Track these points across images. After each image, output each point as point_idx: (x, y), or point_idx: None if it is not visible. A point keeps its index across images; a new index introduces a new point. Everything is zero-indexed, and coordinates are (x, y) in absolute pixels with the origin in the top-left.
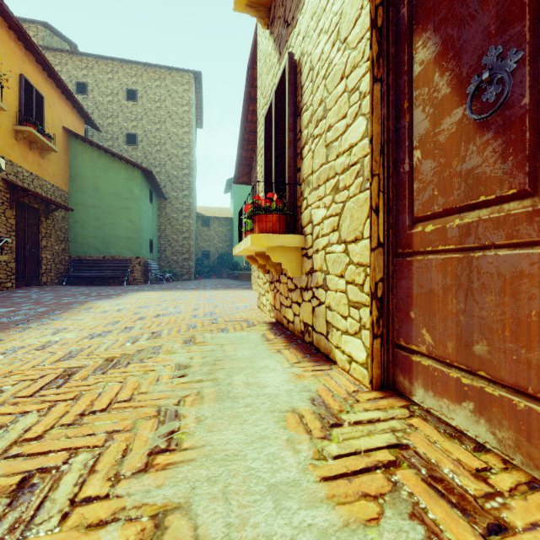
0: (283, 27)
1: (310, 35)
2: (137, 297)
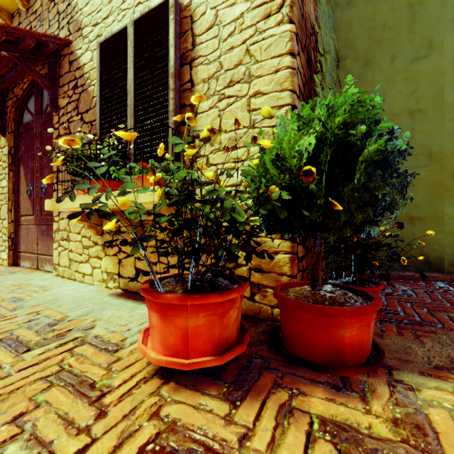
0: None
1: None
2: None
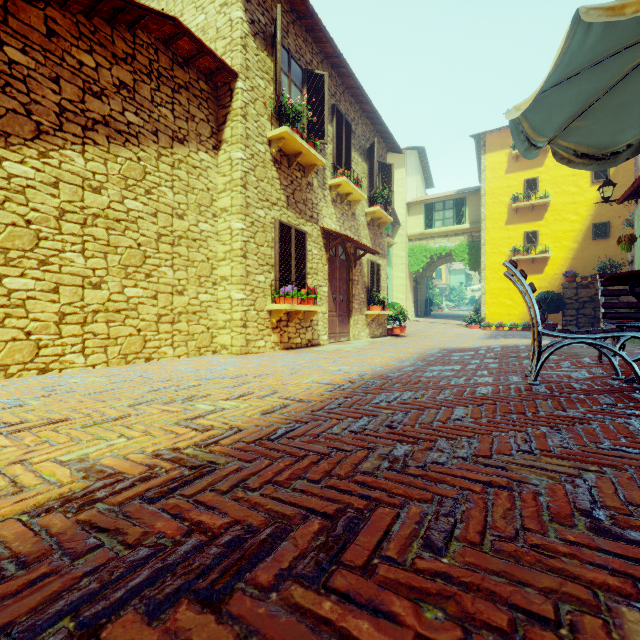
0: (291, 195)
1: (311, 240)
2: (252, 402)
